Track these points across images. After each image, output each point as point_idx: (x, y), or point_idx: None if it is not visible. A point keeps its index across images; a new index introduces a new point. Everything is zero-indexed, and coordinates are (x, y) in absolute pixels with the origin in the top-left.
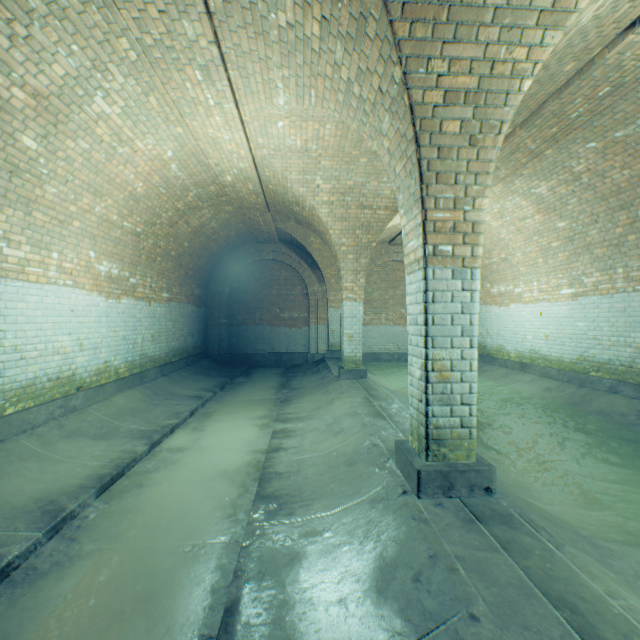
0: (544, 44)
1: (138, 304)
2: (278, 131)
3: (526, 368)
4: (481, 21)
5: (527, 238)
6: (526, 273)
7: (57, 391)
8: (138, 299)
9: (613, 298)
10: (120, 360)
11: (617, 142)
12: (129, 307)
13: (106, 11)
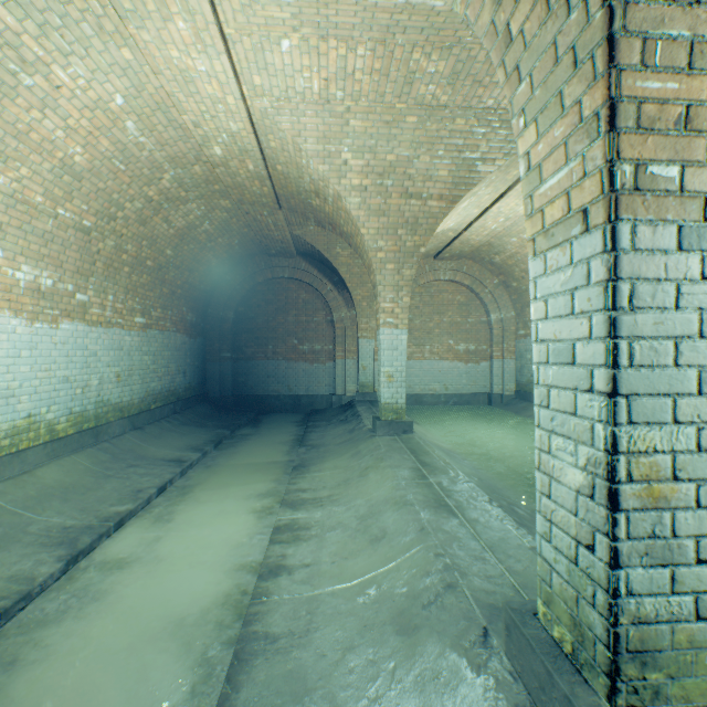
0: None
1: (92, 331)
2: (283, 60)
3: None
4: None
5: None
6: None
7: None
8: (92, 324)
9: None
10: (58, 412)
11: None
12: (75, 335)
13: None
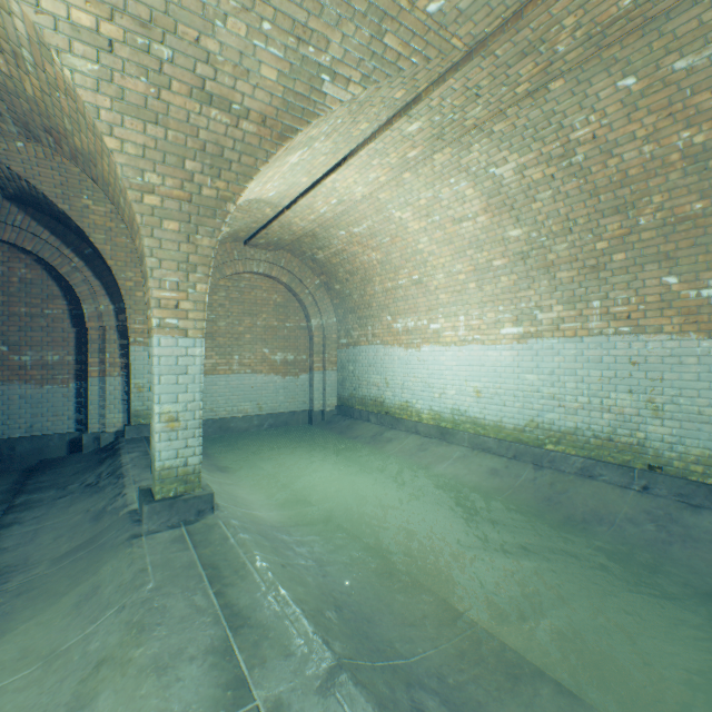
0: None
1: None
2: None
3: (449, 436)
4: None
5: (458, 252)
6: (449, 303)
7: None
8: None
9: (584, 342)
10: None
11: (668, 83)
12: None
13: None
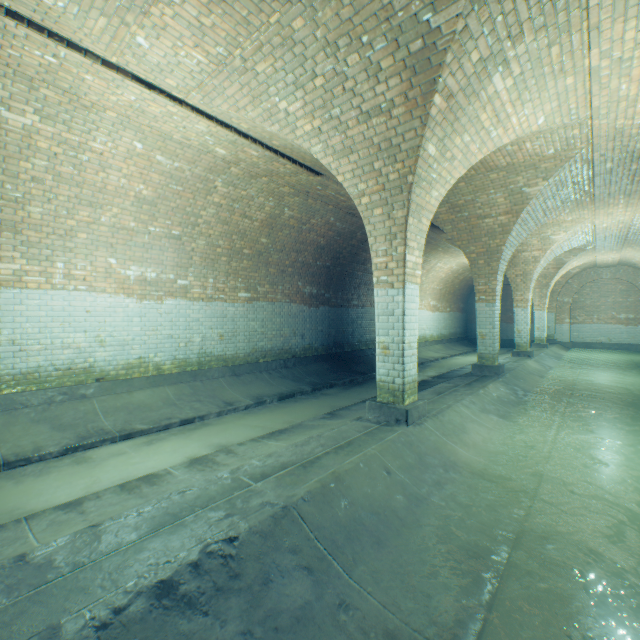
0: (535, 265)
1: (439, 314)
2: None
3: None
4: (519, 264)
5: None
6: None
7: (423, 340)
8: (439, 312)
9: None
10: (435, 334)
11: None
12: (437, 315)
13: (444, 254)
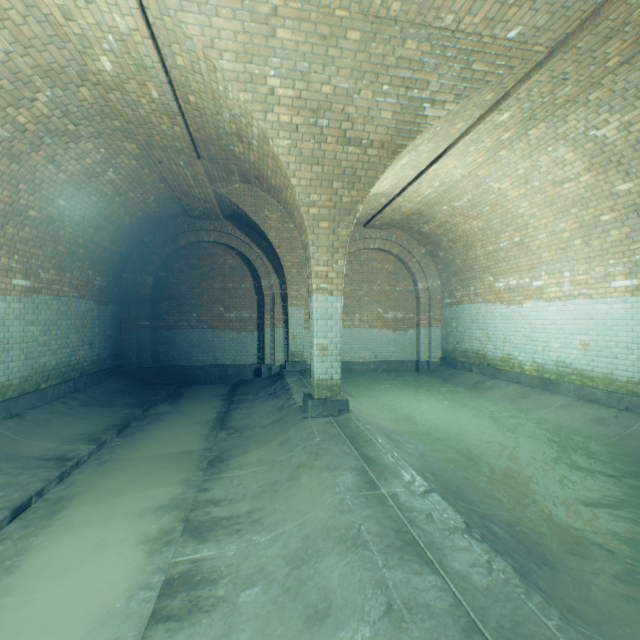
0: None
1: None
2: None
3: (552, 386)
4: None
5: (560, 211)
6: (552, 260)
7: None
8: None
9: None
10: None
11: None
12: None
13: None
